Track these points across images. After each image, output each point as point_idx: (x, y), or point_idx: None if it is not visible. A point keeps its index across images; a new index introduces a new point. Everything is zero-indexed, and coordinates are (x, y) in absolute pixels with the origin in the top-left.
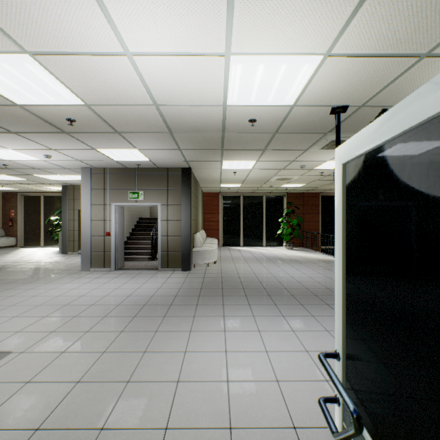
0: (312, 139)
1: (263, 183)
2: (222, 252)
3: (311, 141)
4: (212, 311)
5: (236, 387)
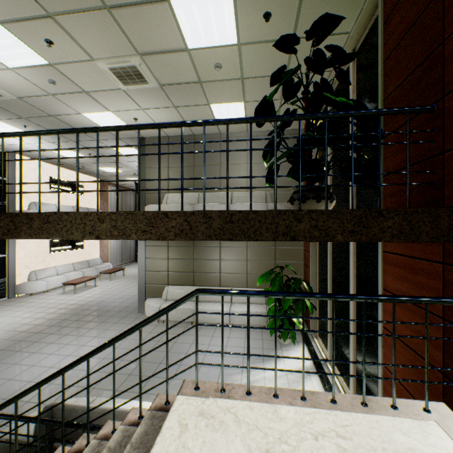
0: (3, 102)
1: (190, 84)
2: None
3: (5, 102)
4: None
5: None
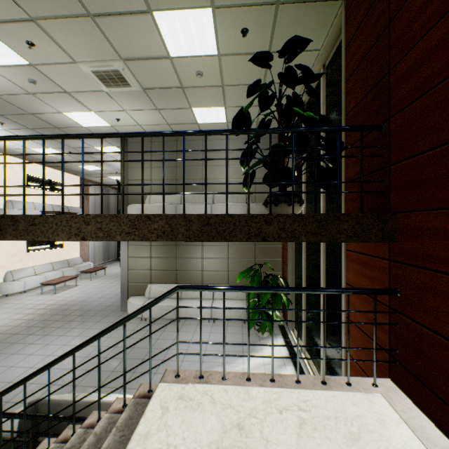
0: None
1: (173, 89)
2: None
3: None
4: None
5: None
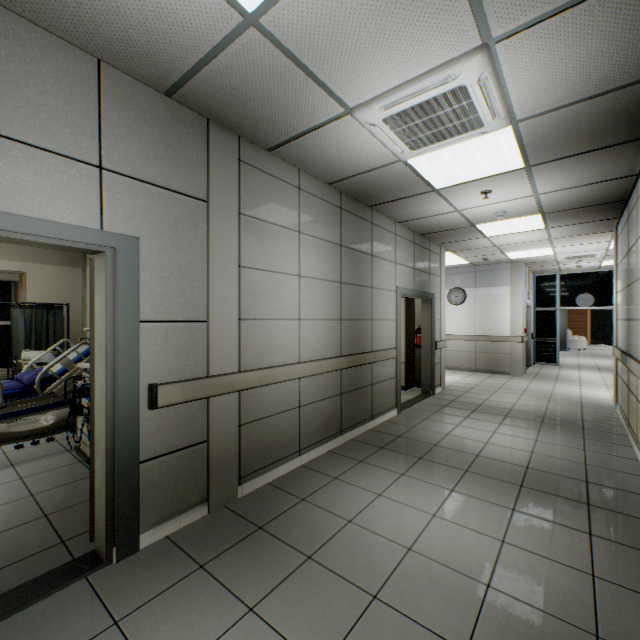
0: None
1: None
2: (589, 347)
3: None
4: (586, 357)
5: (597, 362)
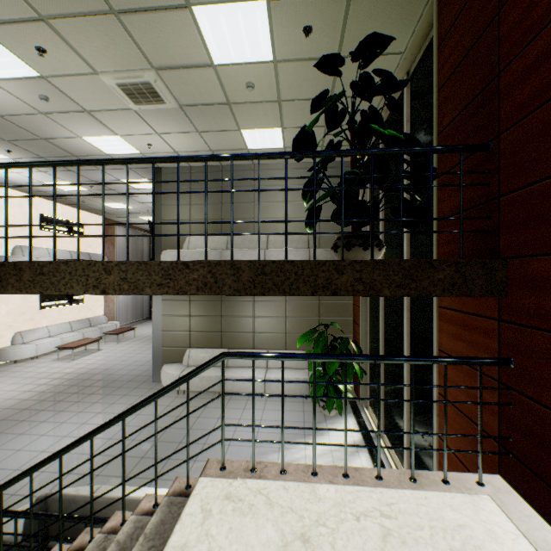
0: None
1: (217, 106)
2: None
3: None
4: None
5: None
